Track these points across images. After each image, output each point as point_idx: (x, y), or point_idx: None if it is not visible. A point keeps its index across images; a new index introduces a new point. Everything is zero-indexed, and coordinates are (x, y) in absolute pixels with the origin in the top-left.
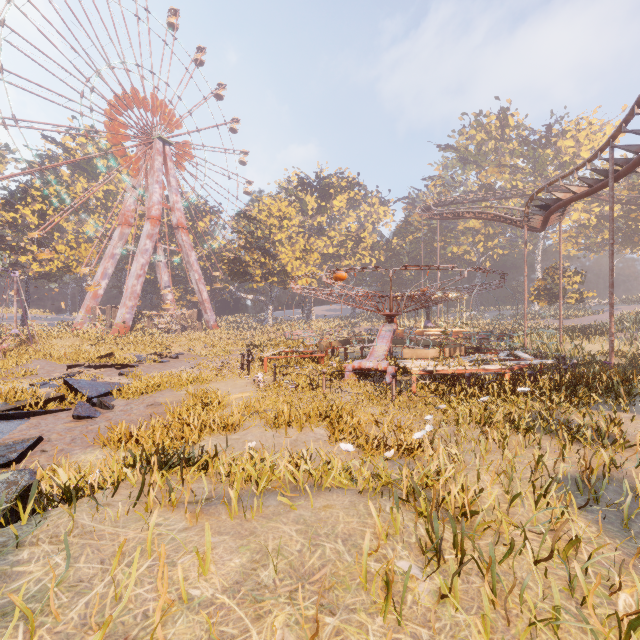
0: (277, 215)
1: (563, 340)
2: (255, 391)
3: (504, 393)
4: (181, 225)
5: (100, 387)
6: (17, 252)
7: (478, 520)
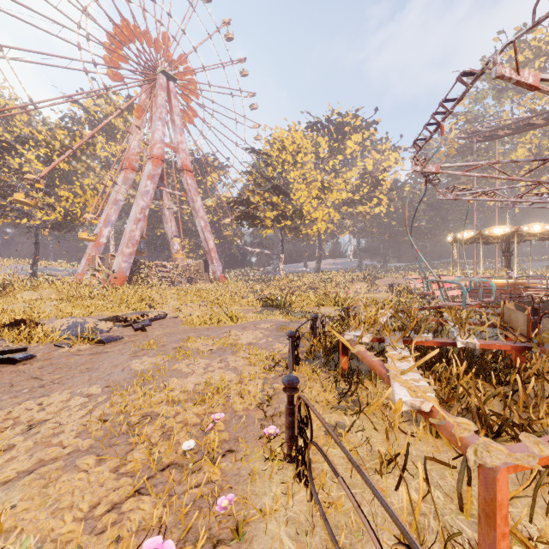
0: (290, 150)
1: None
2: None
3: None
4: (186, 167)
5: None
6: None
7: None
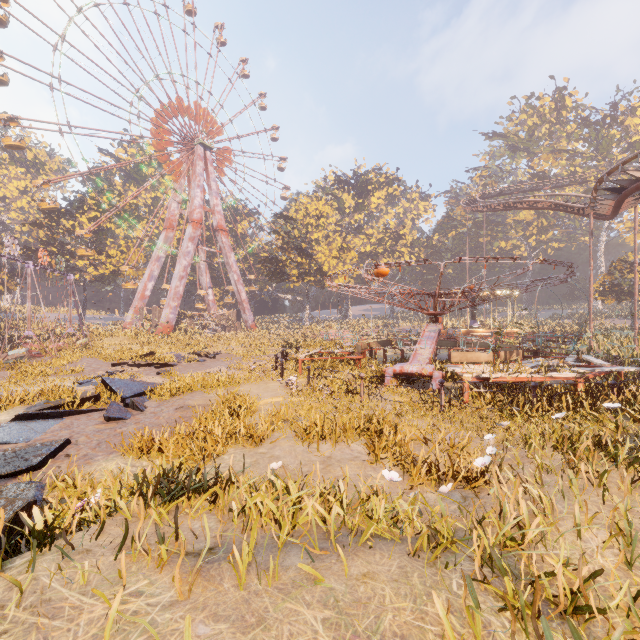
0: (314, 214)
1: (638, 343)
2: (287, 395)
3: (583, 408)
4: (221, 227)
5: (135, 387)
6: (75, 257)
7: (614, 639)
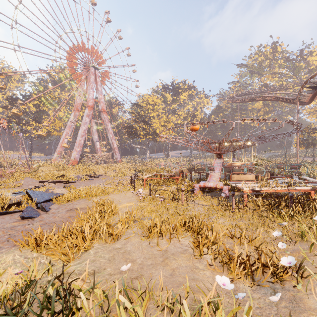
0: (151, 103)
1: None
2: (137, 201)
3: None
4: (103, 110)
5: (46, 196)
6: (26, 125)
7: None
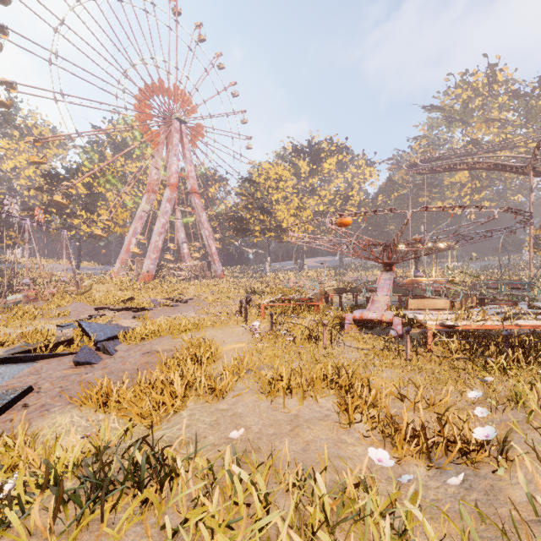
0: (274, 178)
1: None
2: (251, 341)
3: None
4: (194, 190)
5: (109, 331)
6: (71, 216)
7: None
